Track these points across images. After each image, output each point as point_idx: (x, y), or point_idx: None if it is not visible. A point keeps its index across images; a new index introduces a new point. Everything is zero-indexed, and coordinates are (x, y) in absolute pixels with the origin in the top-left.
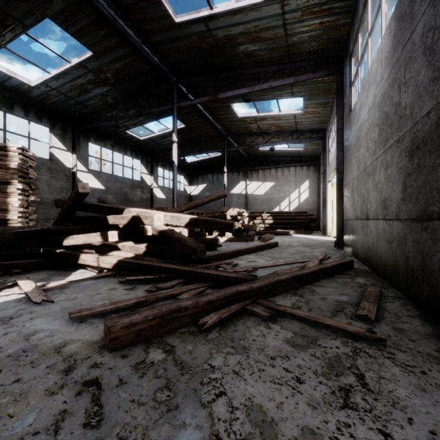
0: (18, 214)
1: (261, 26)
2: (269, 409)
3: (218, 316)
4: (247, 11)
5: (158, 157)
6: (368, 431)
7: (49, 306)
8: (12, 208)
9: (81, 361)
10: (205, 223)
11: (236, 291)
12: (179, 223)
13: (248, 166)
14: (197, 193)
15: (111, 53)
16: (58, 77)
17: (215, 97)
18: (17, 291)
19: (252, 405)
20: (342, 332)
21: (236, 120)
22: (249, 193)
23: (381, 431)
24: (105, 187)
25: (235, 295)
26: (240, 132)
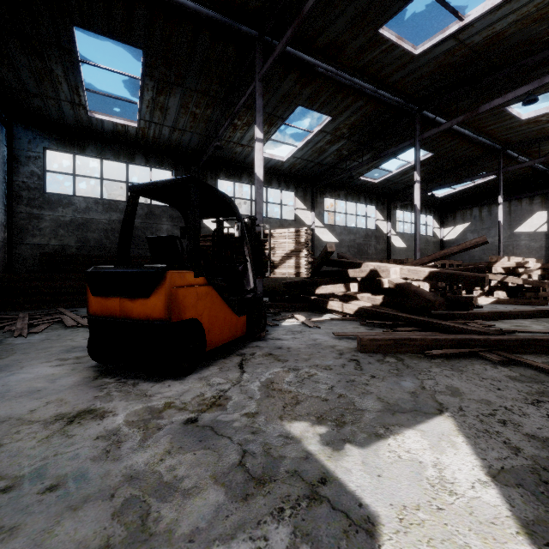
0: (305, 270)
1: None
2: (463, 390)
3: (444, 352)
4: None
5: (396, 198)
6: (536, 412)
7: (318, 330)
8: (302, 266)
9: (346, 353)
10: (447, 276)
11: (468, 337)
12: (416, 277)
13: None
14: (454, 237)
15: (347, 110)
16: (303, 147)
17: (474, 113)
18: (296, 320)
19: (451, 386)
20: None
21: (518, 125)
22: None
23: (548, 415)
24: (339, 240)
25: (465, 340)
26: (528, 139)
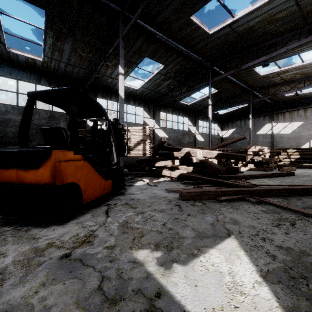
0: (149, 151)
1: (275, 12)
2: (239, 220)
3: (227, 198)
4: (261, 8)
5: (199, 114)
6: (279, 231)
7: (156, 187)
8: (147, 149)
9: (173, 200)
10: (227, 155)
11: (239, 189)
12: (211, 156)
13: (274, 110)
14: (228, 136)
15: (173, 62)
16: (148, 82)
17: (239, 69)
18: (144, 182)
19: (233, 218)
20: (301, 213)
21: (259, 78)
22: (275, 133)
23: (285, 232)
24: (168, 136)
25: (238, 191)
26: (263, 85)
